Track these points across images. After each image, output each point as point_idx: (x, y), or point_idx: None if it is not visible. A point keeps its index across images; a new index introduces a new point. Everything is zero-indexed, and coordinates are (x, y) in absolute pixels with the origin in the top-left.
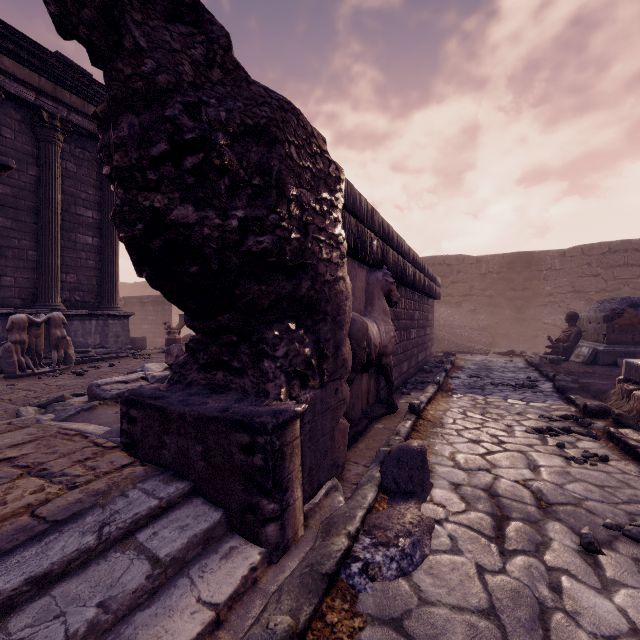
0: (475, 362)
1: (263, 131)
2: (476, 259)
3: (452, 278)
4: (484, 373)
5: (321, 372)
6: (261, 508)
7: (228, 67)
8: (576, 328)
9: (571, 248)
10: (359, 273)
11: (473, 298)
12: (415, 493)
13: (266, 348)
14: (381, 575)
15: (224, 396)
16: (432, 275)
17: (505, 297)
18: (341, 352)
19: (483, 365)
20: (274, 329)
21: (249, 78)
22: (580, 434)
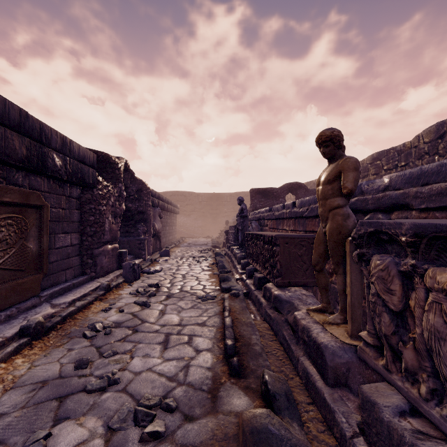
0: (193, 240)
1: (140, 189)
2: (197, 194)
3: (187, 203)
4: (194, 243)
5: (148, 233)
6: (142, 253)
7: (134, 178)
8: (228, 226)
9: (233, 193)
10: (152, 210)
11: (196, 213)
12: (167, 256)
13: (139, 228)
14: (162, 261)
15: (130, 237)
16: (175, 205)
17: (209, 213)
18: (151, 230)
19: (195, 241)
20: (140, 224)
21: (137, 179)
22: (207, 250)
